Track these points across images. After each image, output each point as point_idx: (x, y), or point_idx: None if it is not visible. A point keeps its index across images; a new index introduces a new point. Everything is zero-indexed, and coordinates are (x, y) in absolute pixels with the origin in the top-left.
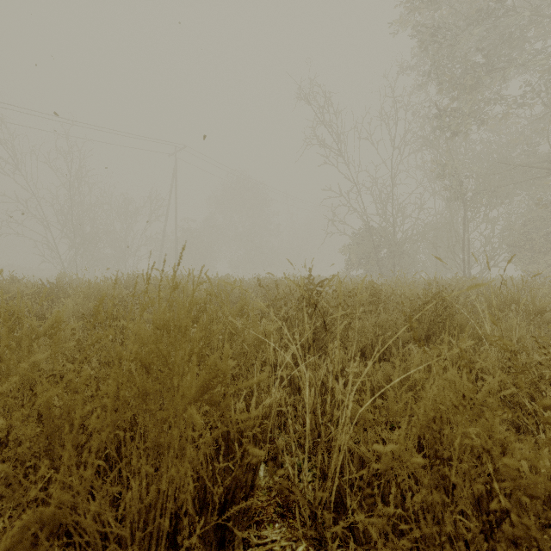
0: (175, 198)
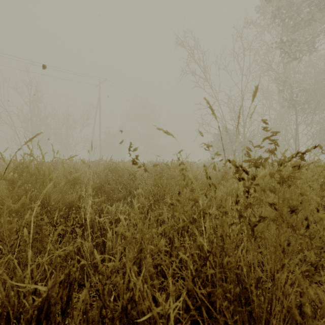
0: (99, 113)
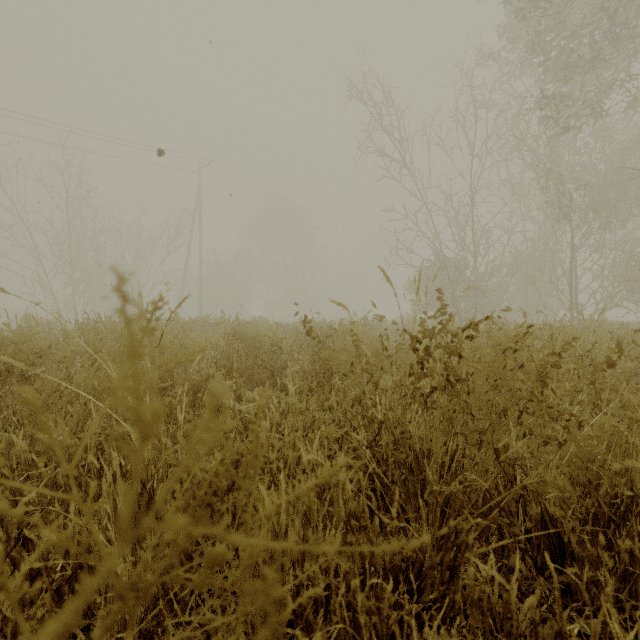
0: (199, 225)
